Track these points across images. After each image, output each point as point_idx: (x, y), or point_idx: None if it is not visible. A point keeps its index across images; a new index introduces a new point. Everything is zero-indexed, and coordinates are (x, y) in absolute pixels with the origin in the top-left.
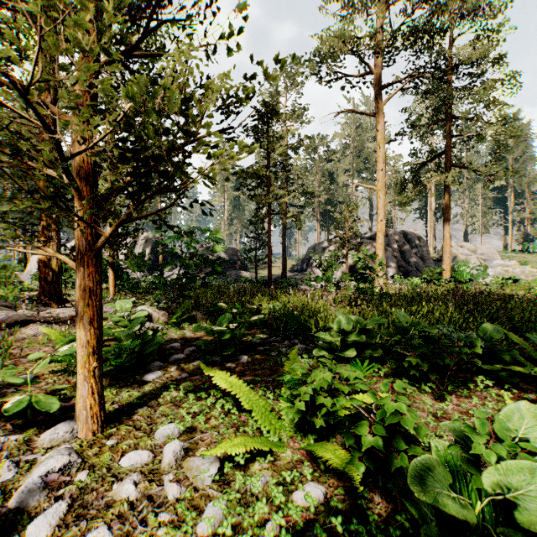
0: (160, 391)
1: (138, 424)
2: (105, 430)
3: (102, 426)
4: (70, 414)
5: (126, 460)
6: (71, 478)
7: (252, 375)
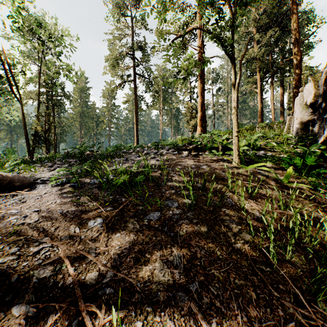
0: None
1: None
2: None
3: None
4: None
5: None
6: None
7: None
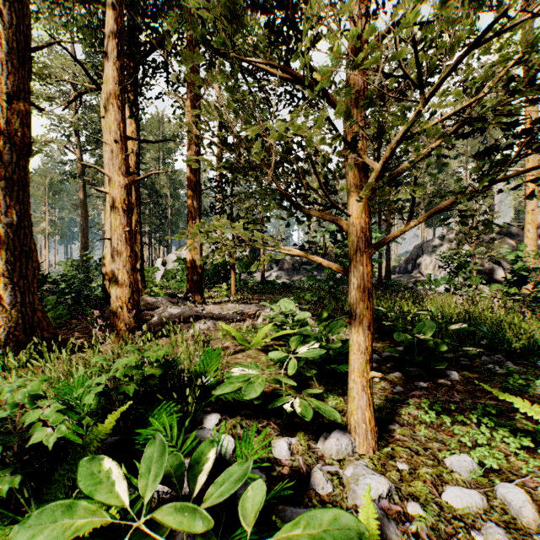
0: (392, 405)
1: (411, 447)
2: (379, 447)
3: (377, 443)
4: (320, 420)
5: (453, 497)
6: (403, 508)
7: (488, 399)
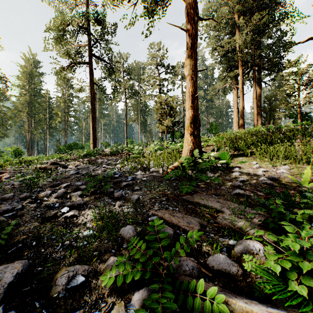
0: None
1: None
2: None
3: None
4: None
5: None
6: None
7: None
